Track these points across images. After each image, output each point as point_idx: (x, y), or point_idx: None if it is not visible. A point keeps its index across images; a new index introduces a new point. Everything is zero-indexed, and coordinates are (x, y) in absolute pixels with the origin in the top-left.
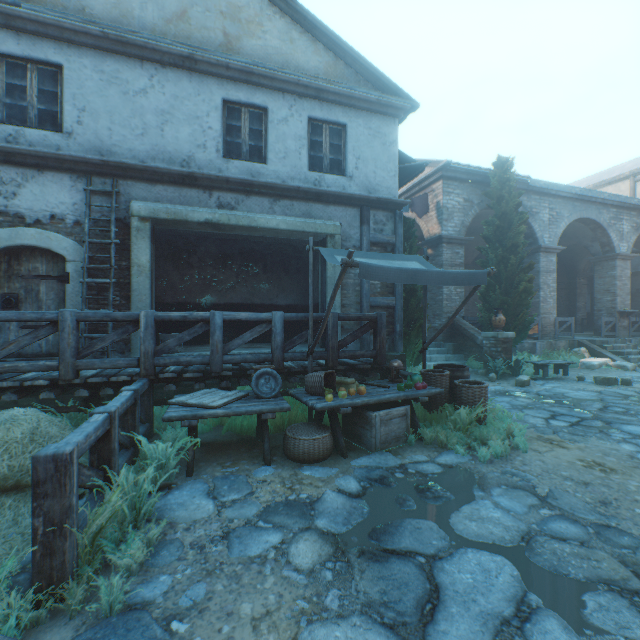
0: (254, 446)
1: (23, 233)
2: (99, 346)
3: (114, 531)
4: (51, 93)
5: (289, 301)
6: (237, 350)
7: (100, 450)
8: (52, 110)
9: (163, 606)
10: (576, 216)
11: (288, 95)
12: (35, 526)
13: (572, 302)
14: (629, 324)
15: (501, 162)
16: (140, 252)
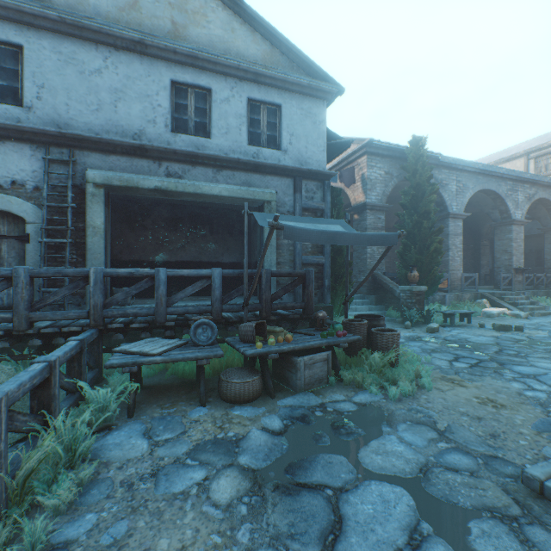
0: (193, 388)
1: None
2: (51, 300)
3: (47, 472)
4: (12, 71)
5: (233, 259)
6: (184, 302)
7: (40, 396)
8: (13, 86)
9: (85, 544)
10: (479, 187)
11: (230, 78)
12: None
13: (477, 260)
14: (523, 279)
15: (416, 140)
16: (95, 215)
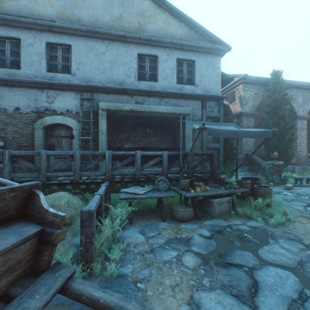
0: (156, 213)
1: (56, 118)
2: (89, 166)
3: (106, 244)
4: (66, 57)
5: (166, 146)
6: None
7: (97, 210)
8: (67, 65)
9: (131, 277)
10: None
11: (167, 49)
12: (82, 239)
13: None
14: None
15: (275, 73)
16: (102, 125)
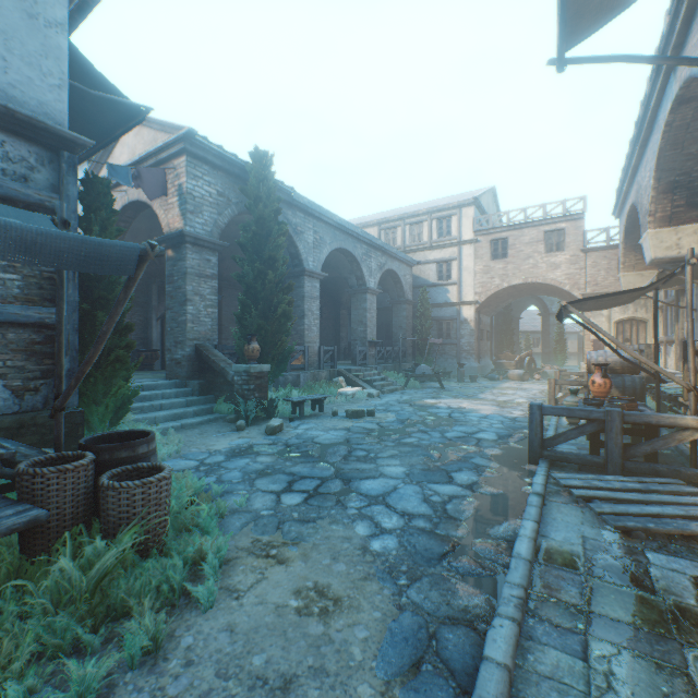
0: None
1: None
2: None
3: None
4: None
5: None
6: None
7: None
8: None
9: None
10: (337, 245)
11: None
12: None
13: (338, 332)
14: (376, 353)
15: (260, 155)
16: None
